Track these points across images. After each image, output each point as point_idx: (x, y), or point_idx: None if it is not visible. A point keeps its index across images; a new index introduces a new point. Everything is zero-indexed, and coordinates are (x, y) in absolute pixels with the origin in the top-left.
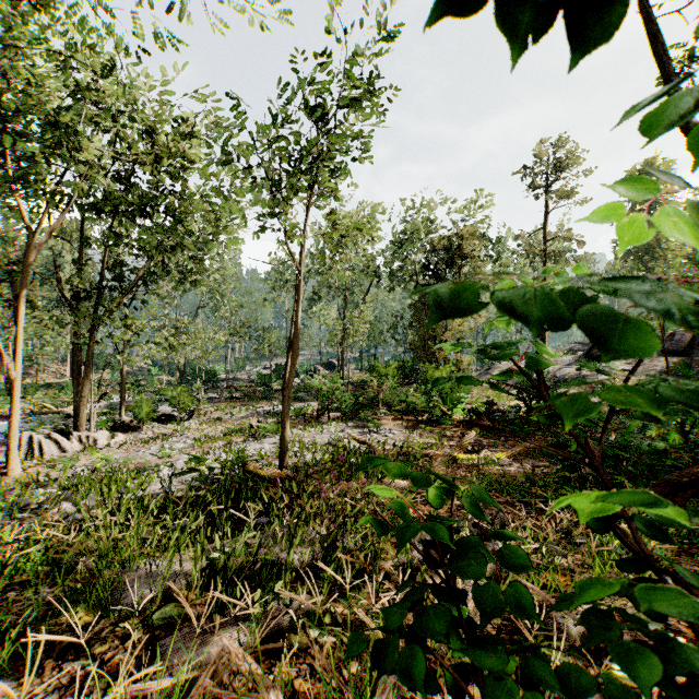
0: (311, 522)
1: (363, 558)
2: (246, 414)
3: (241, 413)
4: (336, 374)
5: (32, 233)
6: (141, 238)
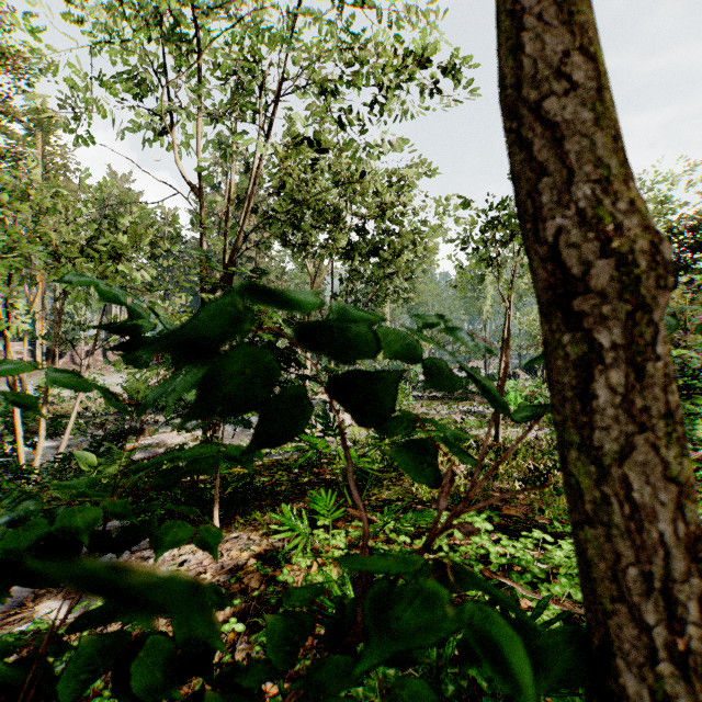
0: (523, 454)
1: (550, 464)
2: (448, 412)
3: (444, 410)
4: (539, 379)
5: (314, 280)
6: (374, 273)
